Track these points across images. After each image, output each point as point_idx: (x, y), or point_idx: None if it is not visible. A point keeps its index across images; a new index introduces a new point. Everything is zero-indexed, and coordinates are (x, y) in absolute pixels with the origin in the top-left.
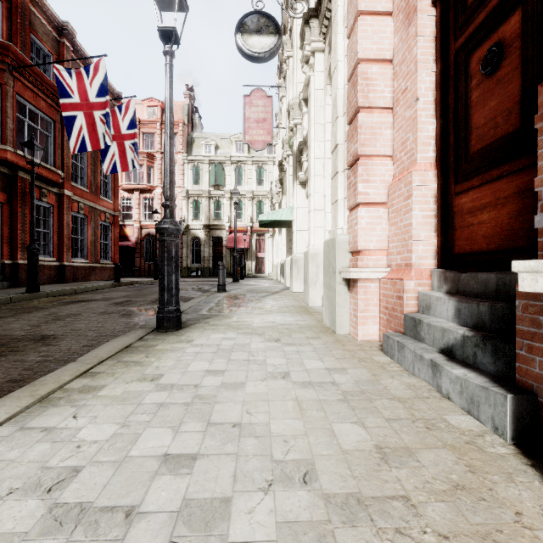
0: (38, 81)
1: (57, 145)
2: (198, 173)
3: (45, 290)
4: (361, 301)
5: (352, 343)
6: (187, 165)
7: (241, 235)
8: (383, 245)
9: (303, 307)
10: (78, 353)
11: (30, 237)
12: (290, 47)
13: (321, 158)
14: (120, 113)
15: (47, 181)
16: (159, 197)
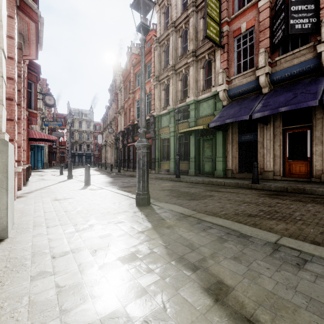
0: None
1: None
2: None
3: None
4: None
5: None
6: None
7: None
8: None
9: None
10: (158, 201)
11: None
12: None
13: None
14: None
15: None
16: None
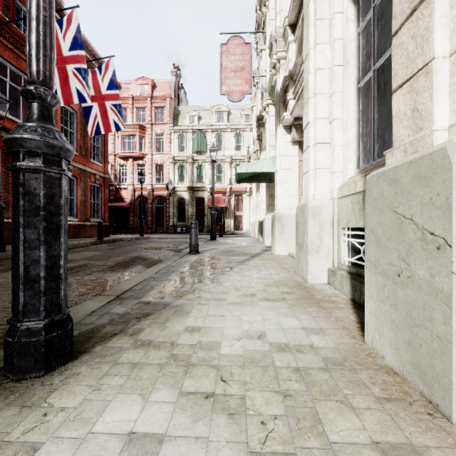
0: (19, 42)
1: None
2: (183, 141)
3: None
4: None
5: None
6: (173, 134)
7: (221, 196)
8: None
9: (300, 286)
10: None
11: None
12: None
13: (325, 68)
14: (99, 73)
15: None
16: (150, 163)
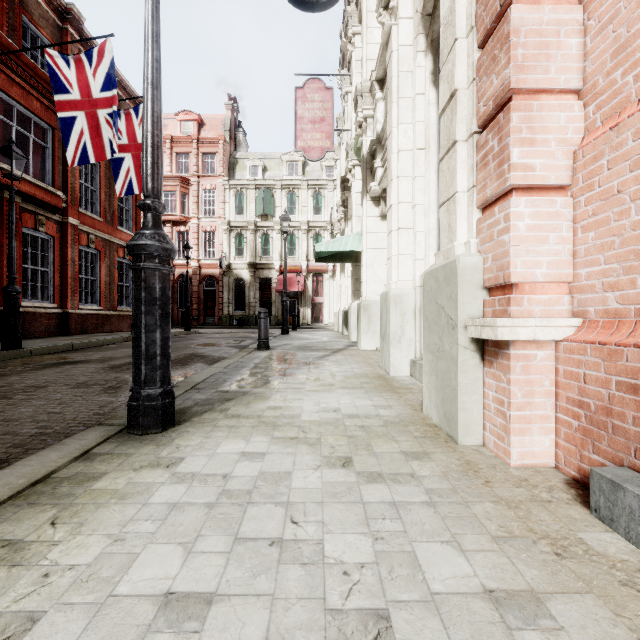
0: (30, 74)
1: (56, 159)
2: (242, 201)
3: (31, 346)
4: (516, 386)
5: (502, 474)
6: (228, 190)
7: (294, 276)
8: (562, 272)
9: (381, 377)
10: None
11: (8, 275)
12: (357, 20)
13: (408, 149)
14: (136, 116)
15: (44, 206)
16: (196, 230)
